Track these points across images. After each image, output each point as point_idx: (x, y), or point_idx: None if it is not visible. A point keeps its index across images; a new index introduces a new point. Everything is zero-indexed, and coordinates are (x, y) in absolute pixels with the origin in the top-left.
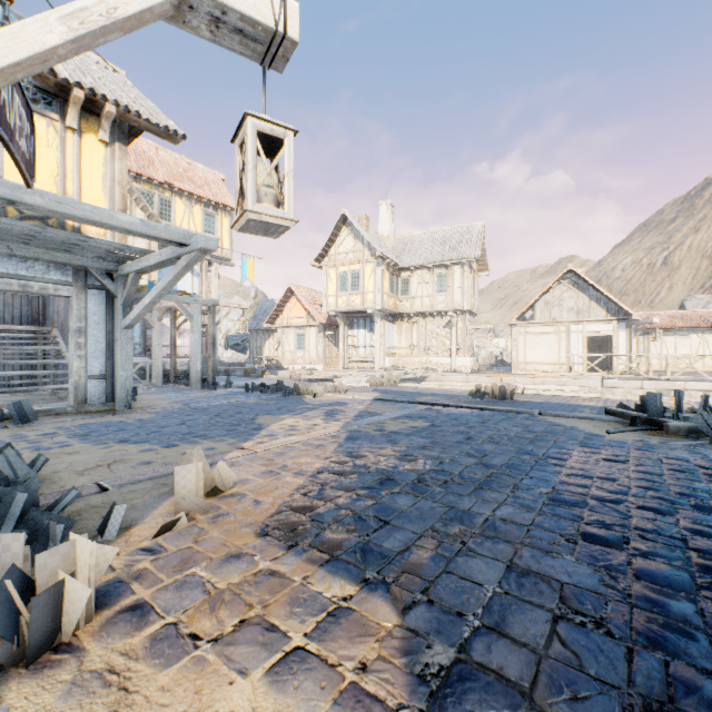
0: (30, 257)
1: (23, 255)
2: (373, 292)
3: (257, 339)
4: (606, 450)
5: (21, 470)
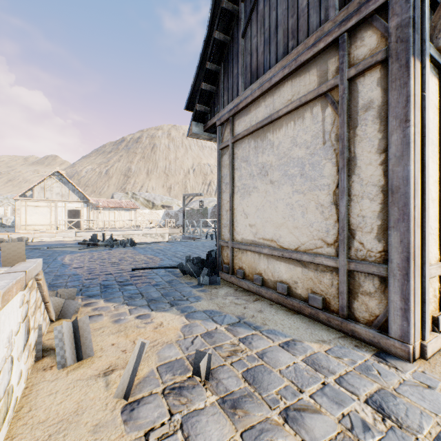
0: None
1: None
2: None
3: None
4: (79, 254)
5: None
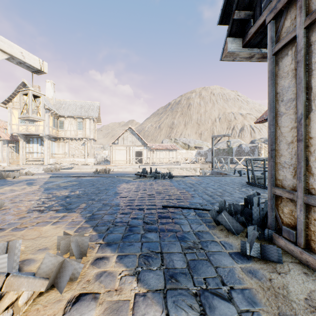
0: None
1: None
2: (43, 125)
3: None
4: (131, 183)
5: None
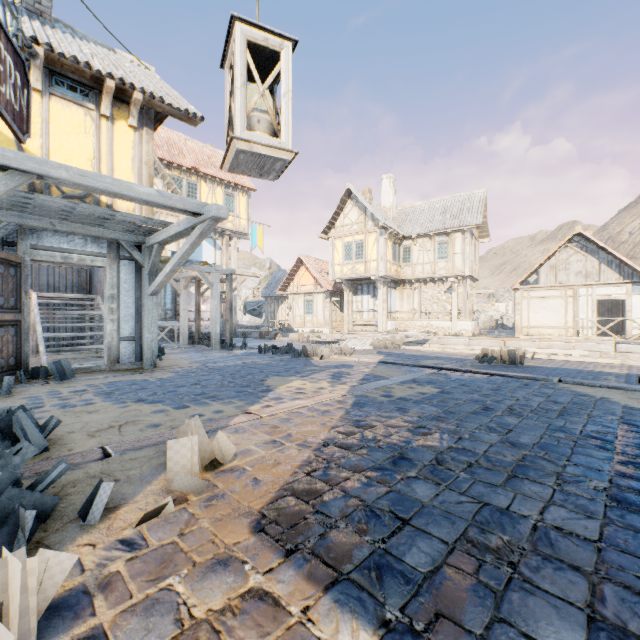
0: (70, 232)
1: (64, 230)
2: (376, 260)
3: (271, 305)
4: None
5: (31, 432)
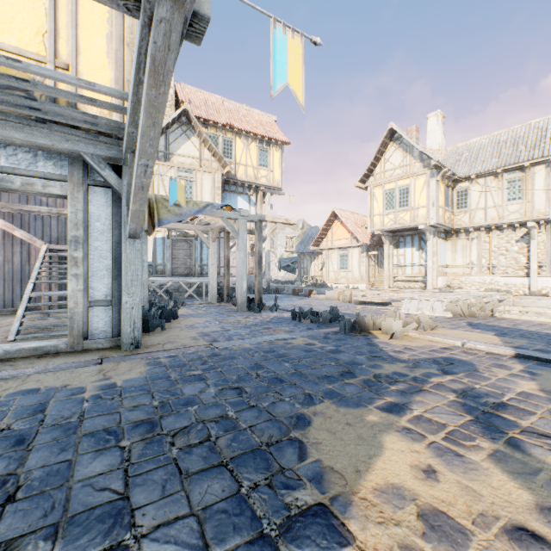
0: None
1: None
2: (425, 206)
3: (304, 261)
4: None
5: None
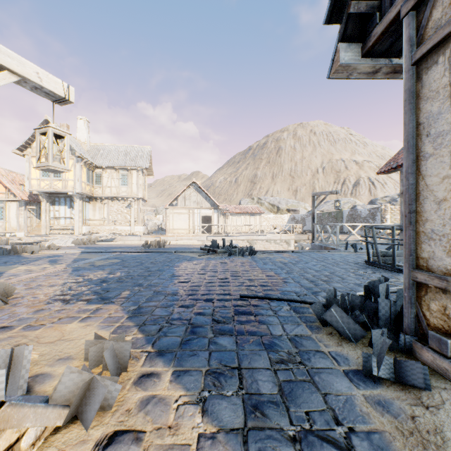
0: None
1: None
2: (73, 180)
3: None
4: (196, 261)
5: None
